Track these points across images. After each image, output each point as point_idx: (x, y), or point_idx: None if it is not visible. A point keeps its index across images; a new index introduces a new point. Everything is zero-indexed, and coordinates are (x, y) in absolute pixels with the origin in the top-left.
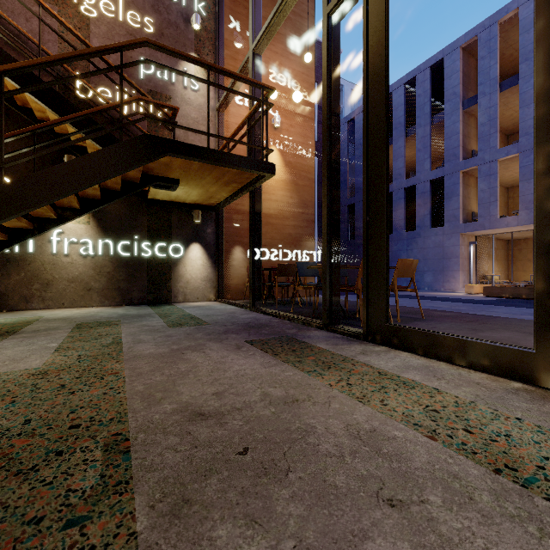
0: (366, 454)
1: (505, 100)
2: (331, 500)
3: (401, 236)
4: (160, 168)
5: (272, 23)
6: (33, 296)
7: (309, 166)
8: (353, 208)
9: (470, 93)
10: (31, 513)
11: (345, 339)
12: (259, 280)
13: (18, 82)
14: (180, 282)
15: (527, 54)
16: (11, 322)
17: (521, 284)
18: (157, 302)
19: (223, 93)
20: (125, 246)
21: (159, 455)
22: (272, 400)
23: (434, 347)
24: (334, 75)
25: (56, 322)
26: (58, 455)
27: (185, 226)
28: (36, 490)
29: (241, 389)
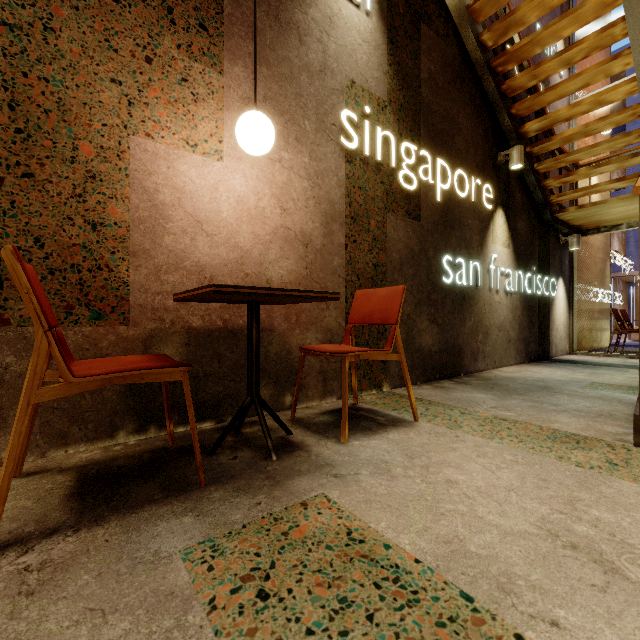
0: None
1: None
2: None
3: None
4: None
5: None
6: (478, 352)
7: None
8: None
9: None
10: None
11: None
12: None
13: None
14: (553, 329)
15: None
16: None
17: None
18: (542, 356)
19: None
20: (527, 280)
21: None
22: None
23: None
24: None
25: None
26: None
27: (555, 255)
28: None
29: None
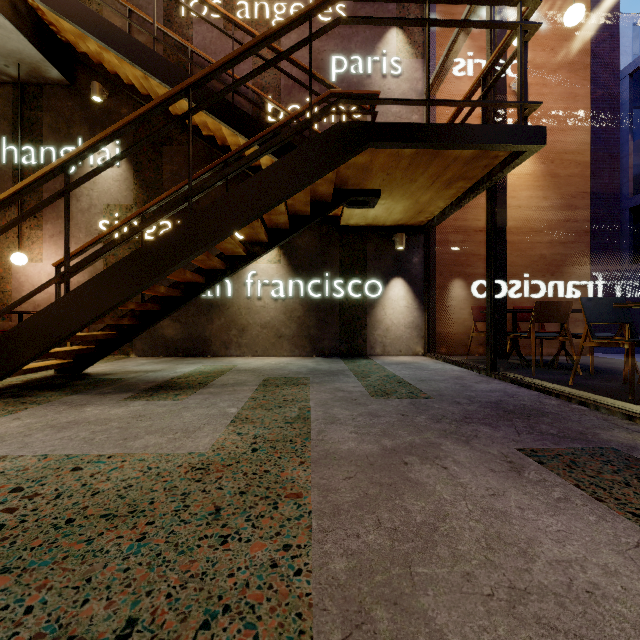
0: None
1: None
2: None
3: None
4: (356, 177)
5: None
6: (231, 342)
7: (579, 142)
8: None
9: None
10: None
11: None
12: (502, 328)
13: (214, 113)
14: (377, 329)
15: None
16: (208, 371)
17: None
18: (350, 353)
19: (435, 67)
20: (316, 285)
21: None
22: None
23: None
24: None
25: (245, 374)
26: None
27: (383, 256)
28: None
29: None
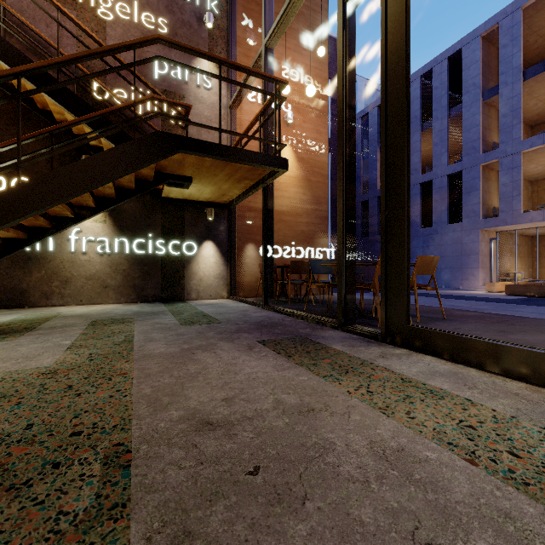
0: (395, 480)
1: (529, 89)
2: (357, 541)
3: (417, 233)
4: (173, 166)
5: (285, 16)
6: (52, 293)
7: (322, 162)
8: (367, 205)
9: (491, 83)
10: (16, 540)
11: (362, 340)
12: (271, 278)
13: (37, 84)
14: (193, 279)
15: None
16: (31, 319)
17: None
18: (171, 299)
19: (236, 90)
20: (140, 244)
21: (161, 471)
22: (286, 409)
23: (462, 351)
24: (350, 63)
25: (72, 319)
26: (54, 468)
27: (198, 224)
28: (26, 510)
29: (252, 395)
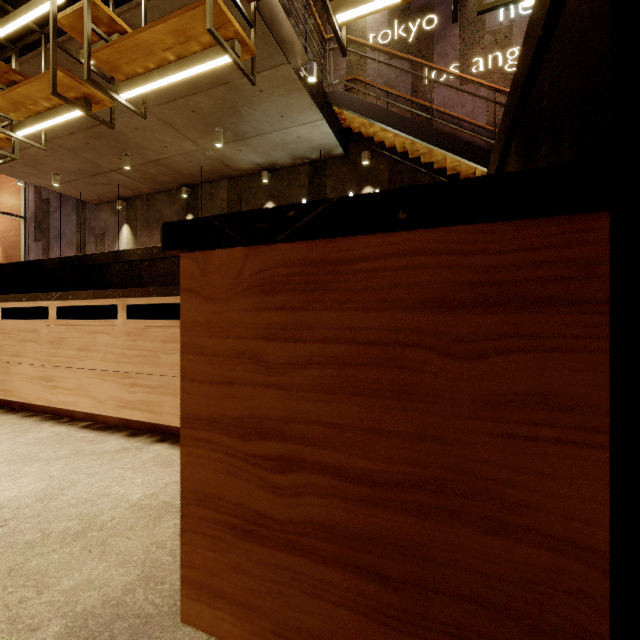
0: None
1: None
2: None
3: None
4: None
5: None
6: None
7: None
8: None
9: None
10: None
11: None
12: None
13: (480, 163)
14: None
15: None
16: None
17: None
18: None
19: None
20: None
21: None
22: None
23: None
24: None
25: None
26: None
27: None
28: None
29: None
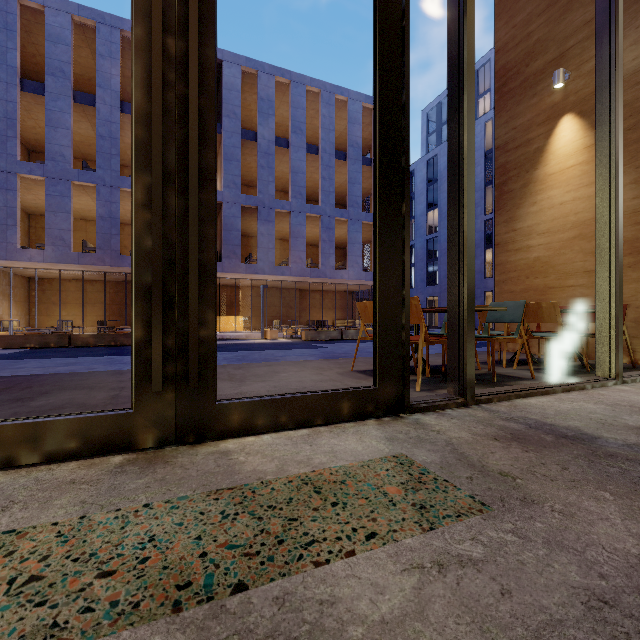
0: None
1: (28, 104)
2: None
3: None
4: None
5: None
6: None
7: None
8: None
9: None
10: None
11: None
12: None
13: None
14: None
15: (54, 69)
16: None
17: (48, 330)
18: None
19: None
20: None
21: None
22: None
23: None
24: None
25: None
26: None
27: None
28: None
29: None
